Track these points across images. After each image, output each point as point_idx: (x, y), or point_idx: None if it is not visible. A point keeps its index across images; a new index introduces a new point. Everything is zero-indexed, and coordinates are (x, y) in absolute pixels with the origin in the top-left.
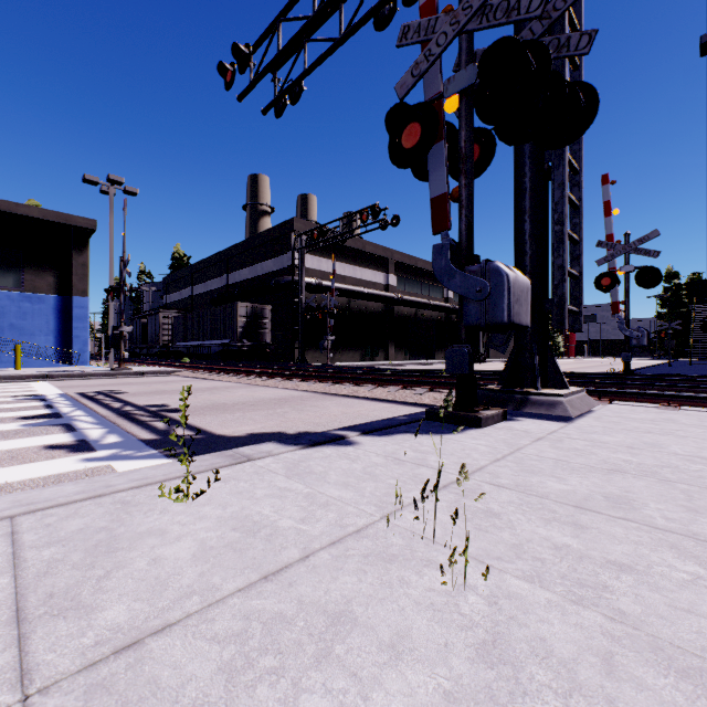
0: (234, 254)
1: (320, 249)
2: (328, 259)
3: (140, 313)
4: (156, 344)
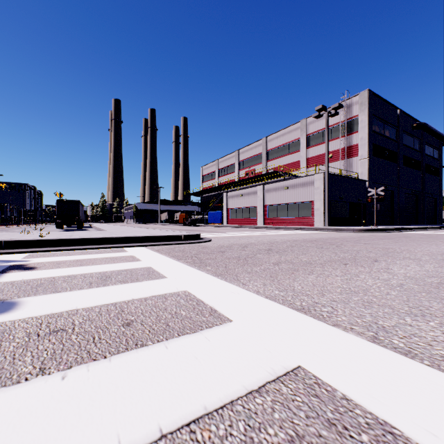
0: None
1: None
2: None
3: None
4: None
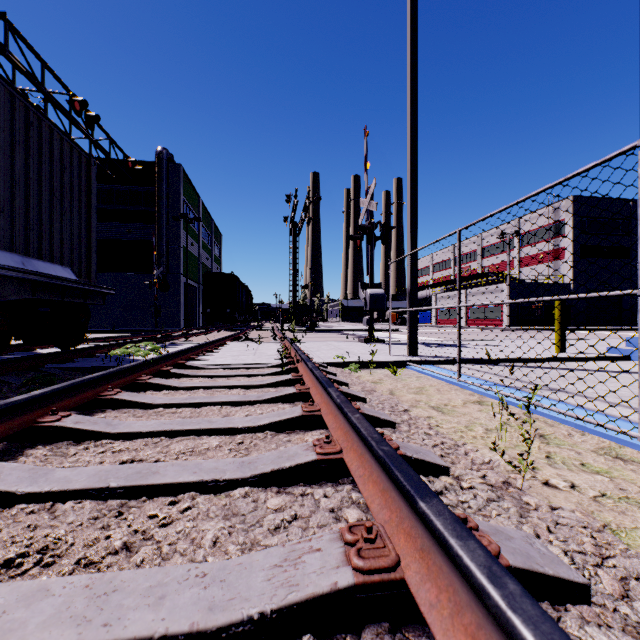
0: None
1: None
2: None
3: None
4: None
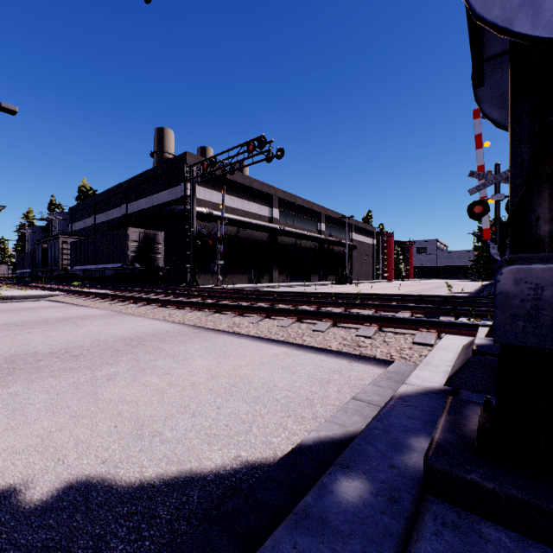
0: (132, 186)
1: (212, 182)
2: (219, 192)
3: (43, 239)
4: (55, 267)
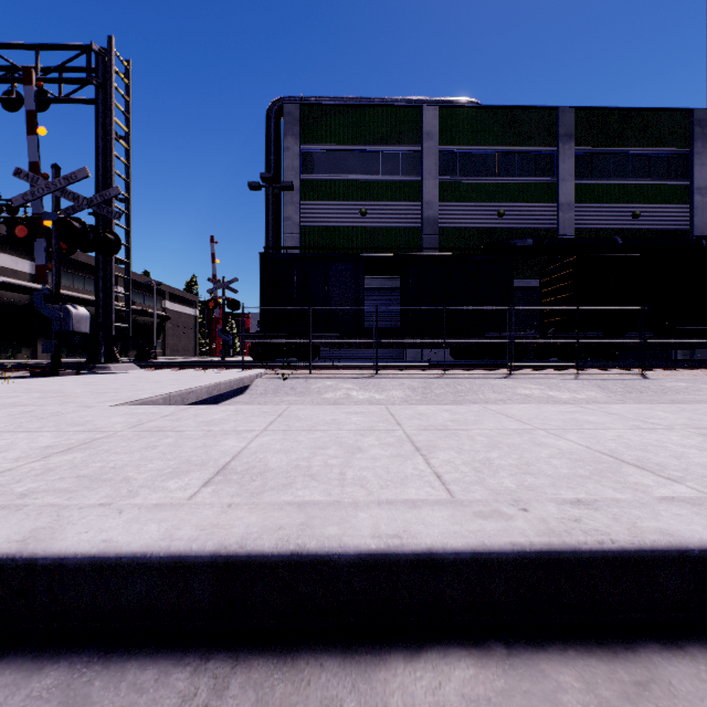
0: None
1: None
2: None
3: None
4: None
